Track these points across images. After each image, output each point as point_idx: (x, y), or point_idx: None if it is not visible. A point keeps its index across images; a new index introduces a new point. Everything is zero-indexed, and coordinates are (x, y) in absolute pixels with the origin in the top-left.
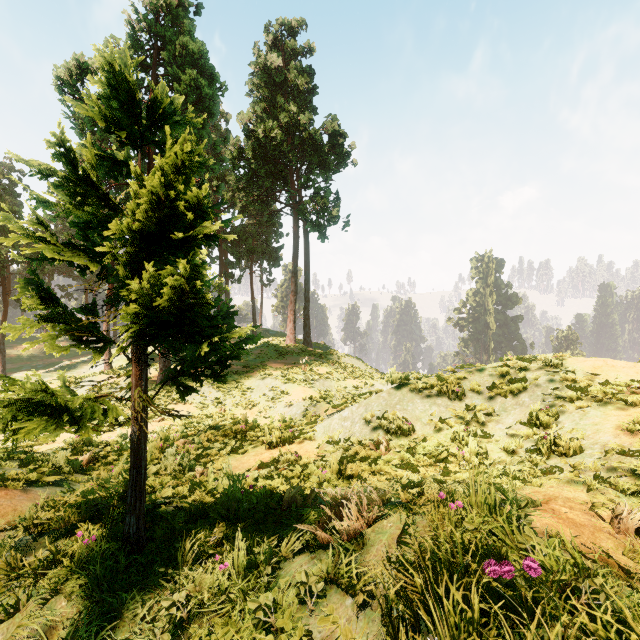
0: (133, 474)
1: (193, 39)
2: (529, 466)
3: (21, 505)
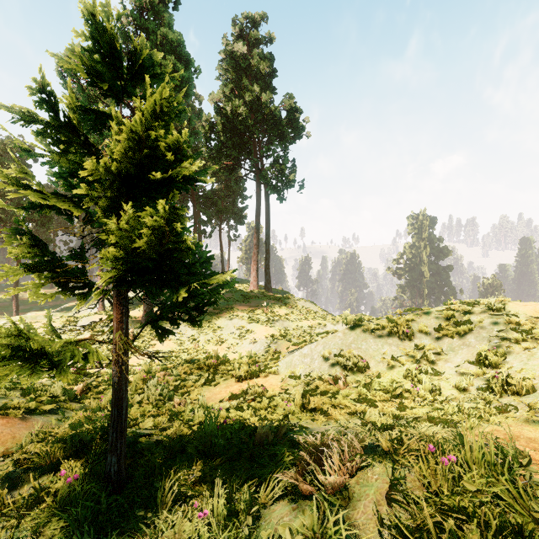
0: (114, 415)
1: (172, 30)
2: (482, 404)
3: (19, 433)
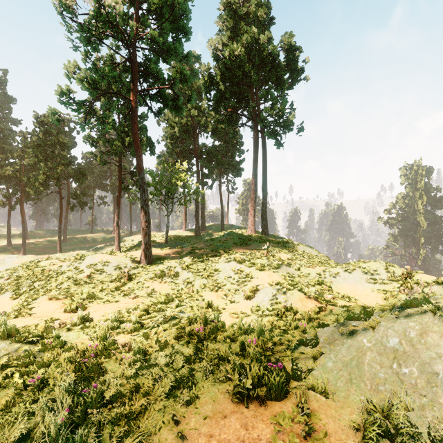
0: None
1: None
2: None
3: None
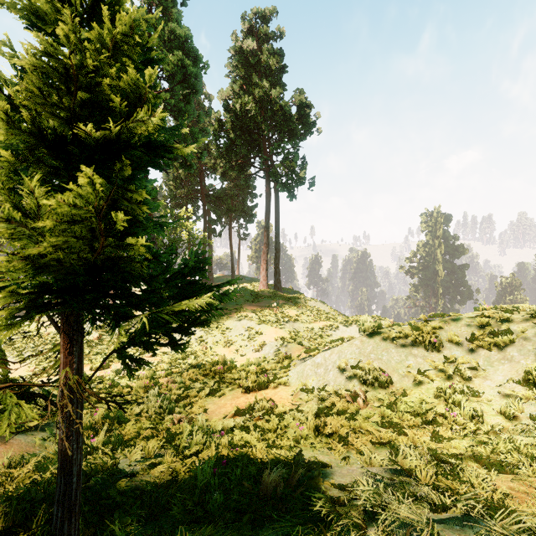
0: (60, 484)
1: (180, 26)
2: None
3: None
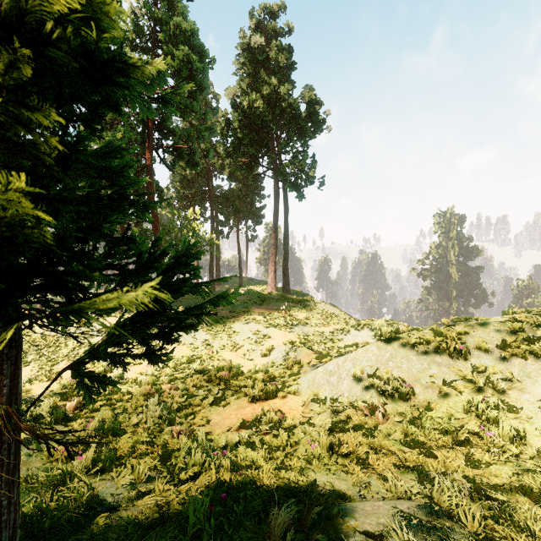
0: None
1: (186, 21)
2: None
3: None
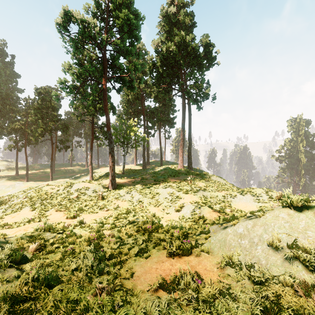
0: None
1: None
2: None
3: None
